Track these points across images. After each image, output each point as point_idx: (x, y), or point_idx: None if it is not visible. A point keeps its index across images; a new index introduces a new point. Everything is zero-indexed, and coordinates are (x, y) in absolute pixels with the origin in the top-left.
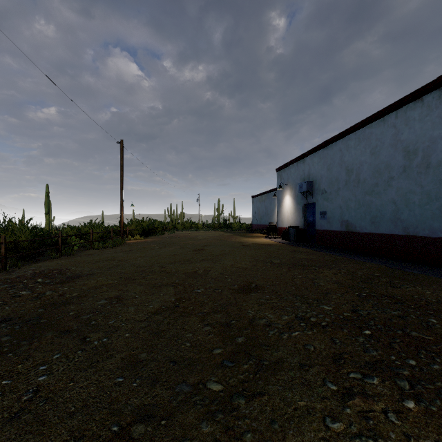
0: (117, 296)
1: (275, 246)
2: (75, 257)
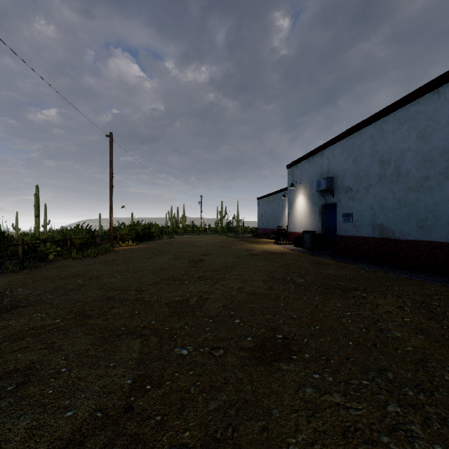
0: (29, 366)
1: (289, 256)
2: (39, 271)
